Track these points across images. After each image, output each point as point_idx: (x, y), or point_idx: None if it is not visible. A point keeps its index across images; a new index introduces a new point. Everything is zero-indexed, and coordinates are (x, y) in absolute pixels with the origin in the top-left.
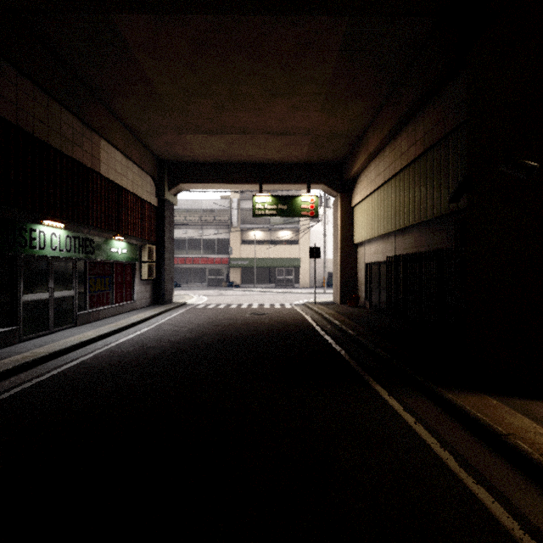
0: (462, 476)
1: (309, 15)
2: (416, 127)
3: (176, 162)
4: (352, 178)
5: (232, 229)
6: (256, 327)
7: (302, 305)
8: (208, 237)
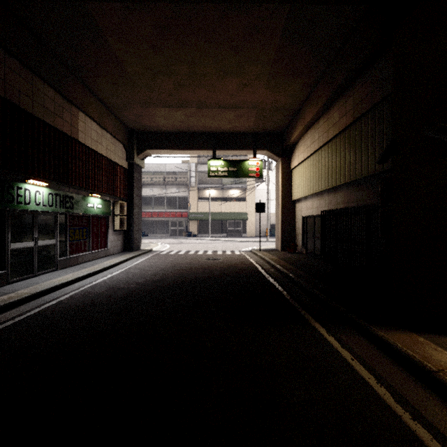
0: (400, 412)
1: (256, 3)
2: (346, 101)
3: (144, 132)
4: (291, 145)
5: (191, 188)
6: (210, 271)
7: (249, 252)
8: (170, 195)
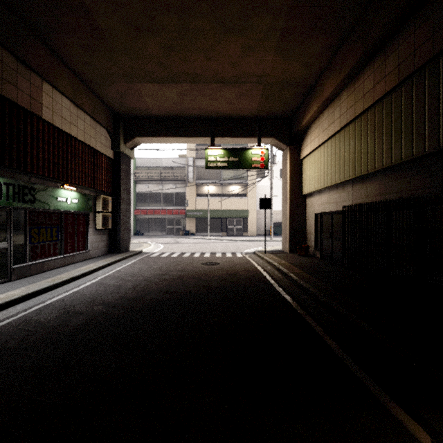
0: None
1: None
2: (386, 59)
3: (132, 116)
4: (302, 130)
5: (189, 184)
6: (207, 282)
7: (252, 254)
8: (167, 191)
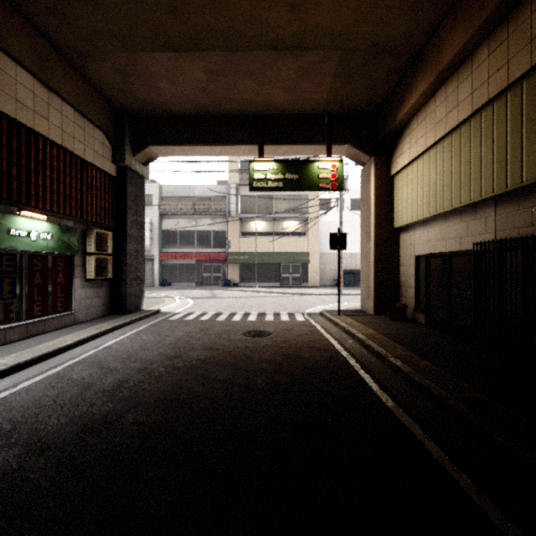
0: None
1: None
2: None
3: (143, 115)
4: (395, 131)
5: (230, 219)
6: (248, 375)
7: (319, 316)
8: (202, 229)
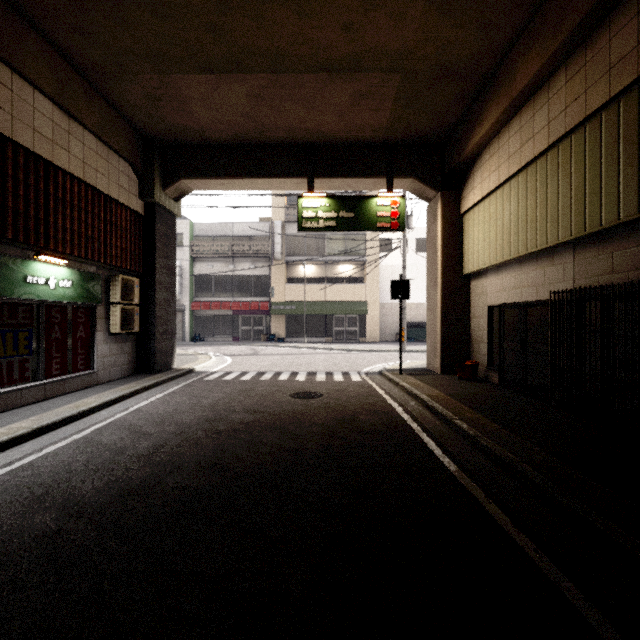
0: None
1: None
2: None
3: (175, 143)
4: (464, 163)
5: (275, 262)
6: (297, 439)
7: (378, 375)
8: (241, 274)
